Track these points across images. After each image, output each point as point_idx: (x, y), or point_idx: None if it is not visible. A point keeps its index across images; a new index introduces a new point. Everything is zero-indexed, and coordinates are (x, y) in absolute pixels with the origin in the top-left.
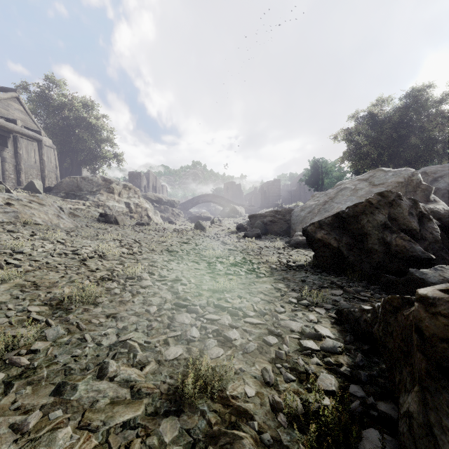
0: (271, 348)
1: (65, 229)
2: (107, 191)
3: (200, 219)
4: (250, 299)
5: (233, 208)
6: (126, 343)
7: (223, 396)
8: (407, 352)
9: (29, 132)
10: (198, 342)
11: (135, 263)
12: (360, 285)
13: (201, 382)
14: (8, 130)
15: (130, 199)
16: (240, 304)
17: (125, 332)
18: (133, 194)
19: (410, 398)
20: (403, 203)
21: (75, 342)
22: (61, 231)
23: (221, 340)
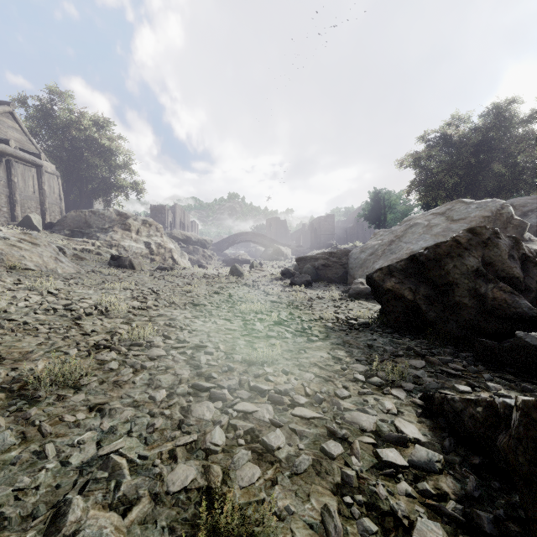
0: (333, 463)
1: (64, 275)
2: (122, 228)
3: (238, 263)
4: (300, 376)
5: (278, 248)
6: (109, 459)
7: None
8: None
9: (25, 155)
10: (222, 453)
11: (147, 322)
12: (447, 352)
13: None
14: None
15: (150, 238)
16: (286, 384)
17: (112, 437)
18: (155, 232)
19: None
20: (502, 242)
21: (27, 459)
22: (57, 279)
23: (257, 449)
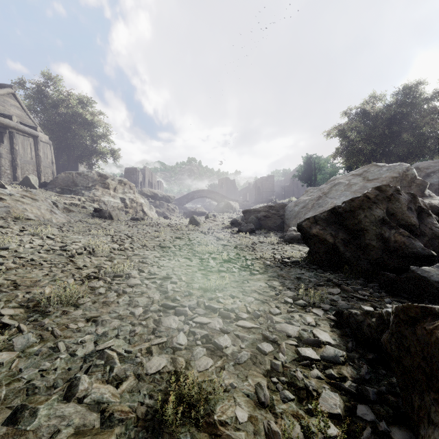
0: (265, 357)
1: (58, 224)
2: (103, 186)
3: (195, 215)
4: (243, 299)
5: (228, 203)
6: (104, 353)
7: (210, 422)
8: (432, 375)
9: (24, 127)
10: (185, 350)
11: (125, 259)
12: (358, 283)
13: (184, 405)
14: (4, 125)
15: (125, 194)
16: (232, 304)
17: (105, 339)
18: (128, 190)
19: (437, 434)
20: (402, 197)
21: (46, 351)
22: (53, 227)
23: (210, 348)
